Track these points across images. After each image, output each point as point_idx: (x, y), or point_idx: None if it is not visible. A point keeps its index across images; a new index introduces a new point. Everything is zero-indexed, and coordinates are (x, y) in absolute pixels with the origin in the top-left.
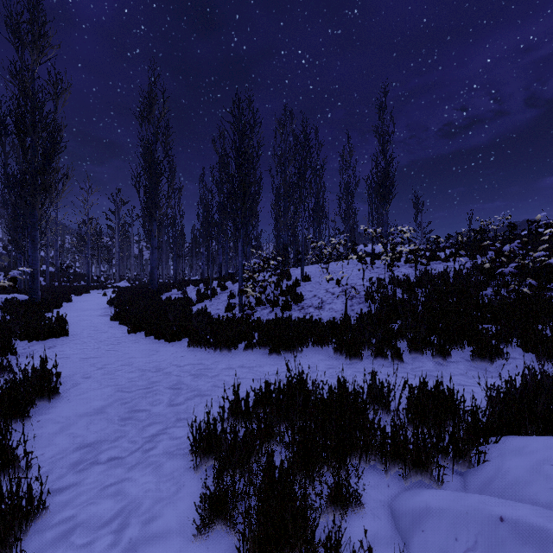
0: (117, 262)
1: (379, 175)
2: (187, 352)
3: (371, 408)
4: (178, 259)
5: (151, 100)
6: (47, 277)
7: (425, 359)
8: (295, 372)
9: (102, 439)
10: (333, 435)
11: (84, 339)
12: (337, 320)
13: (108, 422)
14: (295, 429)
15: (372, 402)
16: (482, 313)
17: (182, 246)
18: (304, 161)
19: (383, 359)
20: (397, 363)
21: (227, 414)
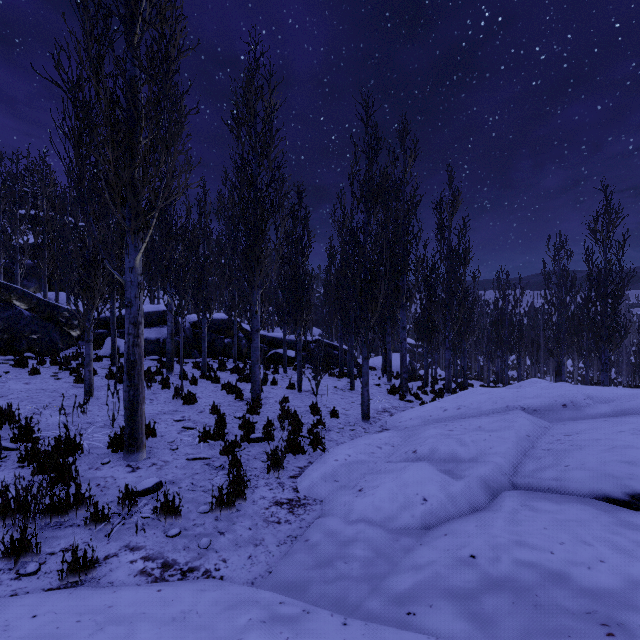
0: None
1: None
2: None
3: None
4: None
5: None
6: None
7: None
8: None
9: None
10: None
11: None
12: None
13: None
14: None
15: None
16: None
17: None
18: None
19: None
20: None
21: None
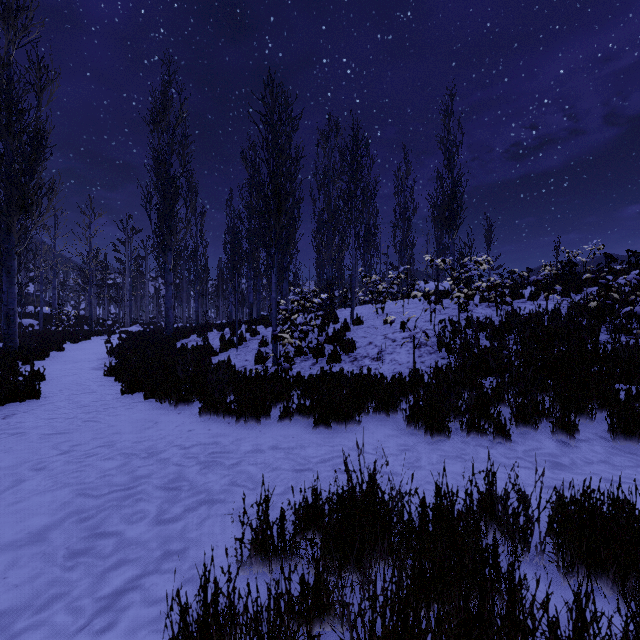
0: (128, 302)
1: (446, 195)
2: (197, 423)
3: (489, 531)
4: (201, 299)
5: (165, 102)
6: (41, 320)
7: (541, 436)
8: (363, 474)
9: (21, 603)
10: (458, 633)
11: (59, 403)
12: (405, 377)
13: (44, 563)
14: (374, 605)
15: (489, 521)
16: (608, 367)
17: (206, 283)
18: (355, 174)
19: (478, 436)
20: (501, 441)
21: (248, 551)
